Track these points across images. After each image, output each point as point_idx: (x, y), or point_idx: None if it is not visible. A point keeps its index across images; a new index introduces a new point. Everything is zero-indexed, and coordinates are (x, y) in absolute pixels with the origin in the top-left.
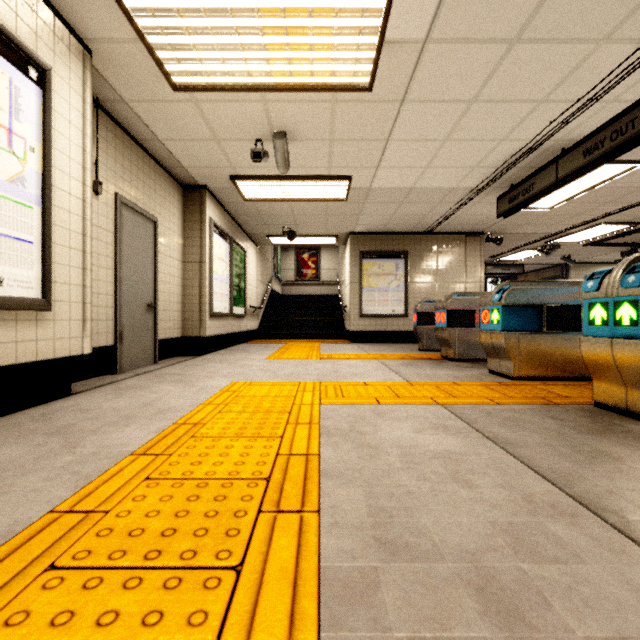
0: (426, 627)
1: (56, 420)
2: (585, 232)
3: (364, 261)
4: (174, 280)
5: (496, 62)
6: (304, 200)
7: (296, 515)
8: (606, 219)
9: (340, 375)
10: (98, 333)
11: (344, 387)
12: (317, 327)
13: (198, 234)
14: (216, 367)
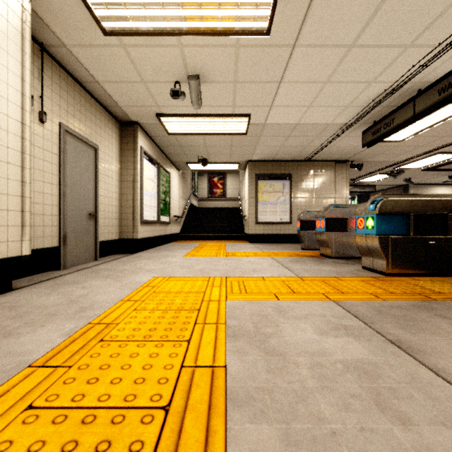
0: None
1: None
2: (425, 160)
3: (259, 182)
4: (112, 195)
5: (375, 7)
6: (214, 134)
7: None
8: (442, 150)
9: (242, 271)
10: (44, 237)
11: (246, 282)
12: (224, 231)
13: (132, 159)
14: (143, 263)
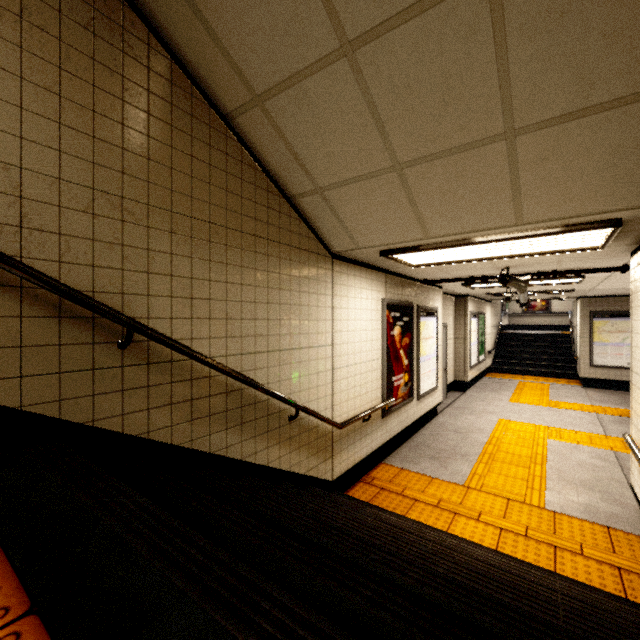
0: (565, 481)
1: (448, 427)
2: None
3: (595, 320)
4: (451, 350)
5: None
6: (536, 294)
7: (540, 465)
8: None
9: (561, 423)
10: None
11: (562, 432)
12: (547, 366)
13: (463, 322)
14: (482, 405)
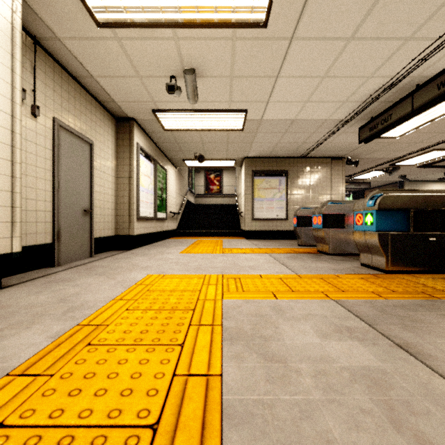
0: None
1: None
2: (420, 156)
3: (255, 178)
4: (108, 191)
5: None
6: (210, 130)
7: None
8: (438, 146)
9: (239, 268)
10: (36, 233)
11: (243, 280)
12: (220, 227)
13: (128, 155)
14: (139, 260)
